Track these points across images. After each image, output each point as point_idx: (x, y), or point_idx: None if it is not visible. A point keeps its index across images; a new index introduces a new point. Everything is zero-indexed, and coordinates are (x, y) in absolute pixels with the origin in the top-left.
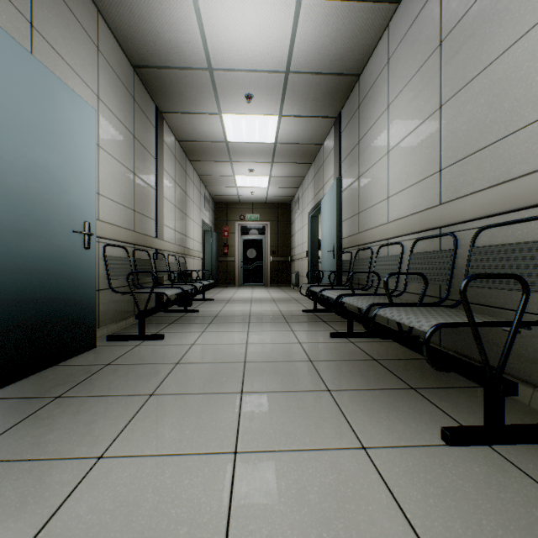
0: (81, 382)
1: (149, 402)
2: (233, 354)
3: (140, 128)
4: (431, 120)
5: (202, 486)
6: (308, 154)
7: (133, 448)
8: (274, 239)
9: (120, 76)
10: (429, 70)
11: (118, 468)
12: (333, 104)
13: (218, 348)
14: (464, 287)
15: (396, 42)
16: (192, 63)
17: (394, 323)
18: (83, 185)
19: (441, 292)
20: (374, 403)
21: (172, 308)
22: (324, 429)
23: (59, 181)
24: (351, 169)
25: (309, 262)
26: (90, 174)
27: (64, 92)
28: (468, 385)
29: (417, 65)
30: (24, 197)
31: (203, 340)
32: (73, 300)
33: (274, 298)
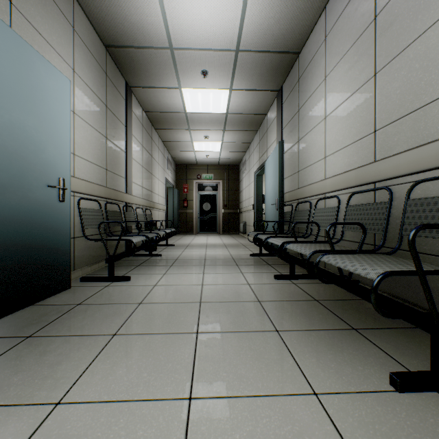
0: (52, 321)
1: (111, 342)
2: (190, 294)
3: (112, 99)
4: (366, 87)
5: (155, 438)
6: (254, 123)
7: (91, 393)
8: (225, 195)
9: (94, 53)
10: (364, 42)
11: (73, 416)
12: (276, 79)
13: (177, 289)
14: (413, 237)
15: (332, 21)
16: (156, 43)
17: (331, 266)
18: (58, 145)
19: (376, 240)
20: (320, 345)
21: (140, 252)
22: (276, 373)
23: (35, 141)
24: (292, 134)
25: (255, 214)
26: (64, 136)
27: (40, 62)
28: (405, 326)
29: (352, 39)
30: (1, 155)
31: (164, 281)
32: (48, 247)
33: (225, 244)
